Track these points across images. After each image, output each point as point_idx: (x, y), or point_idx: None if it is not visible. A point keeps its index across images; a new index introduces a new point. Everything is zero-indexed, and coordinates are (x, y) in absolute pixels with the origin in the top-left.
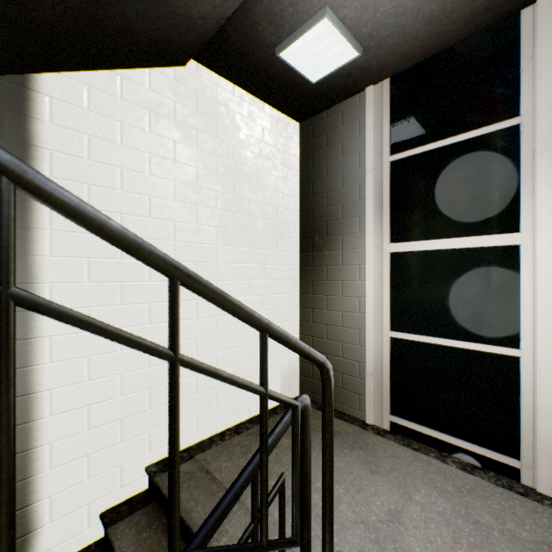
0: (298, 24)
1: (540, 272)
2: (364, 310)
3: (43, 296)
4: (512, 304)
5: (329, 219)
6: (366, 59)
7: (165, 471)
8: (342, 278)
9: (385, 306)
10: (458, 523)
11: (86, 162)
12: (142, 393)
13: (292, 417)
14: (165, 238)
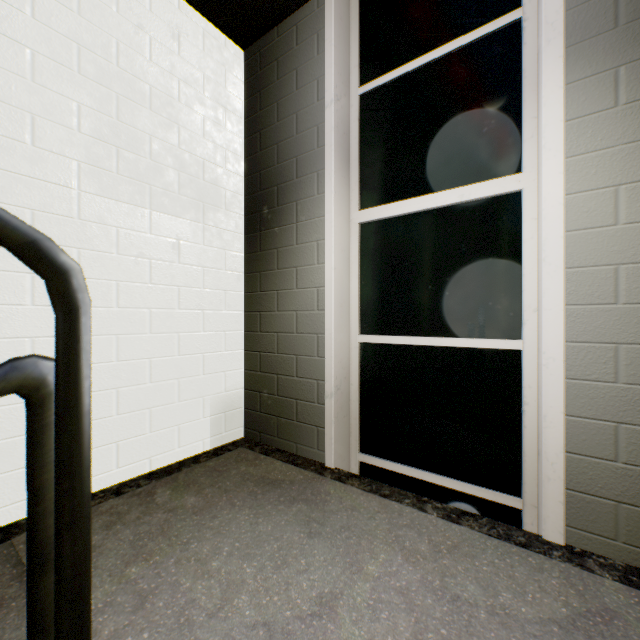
0: None
1: (547, 217)
2: (324, 306)
3: None
4: (513, 277)
5: (281, 181)
6: None
7: None
8: (297, 263)
9: (353, 300)
10: (427, 604)
11: None
12: None
13: None
14: None
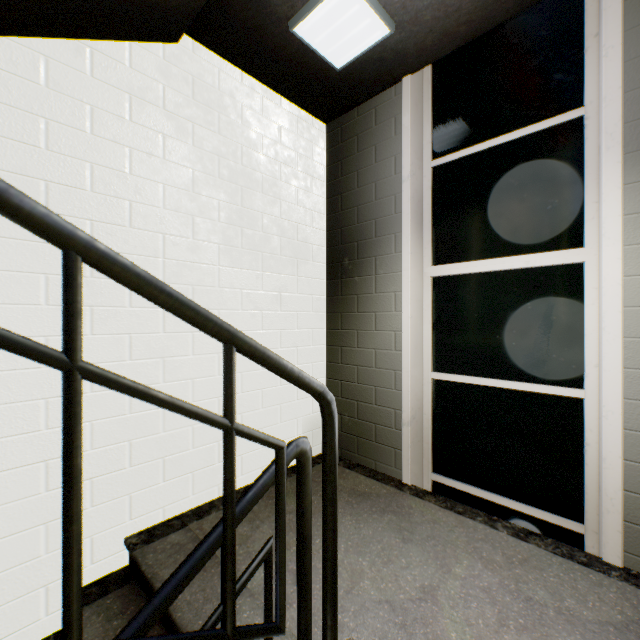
0: None
1: (607, 294)
2: (401, 347)
3: None
4: (575, 335)
5: (361, 238)
6: (401, 39)
7: (148, 543)
8: (376, 308)
9: (425, 342)
10: (506, 600)
11: (43, 153)
12: (120, 446)
13: (276, 462)
14: (151, 254)
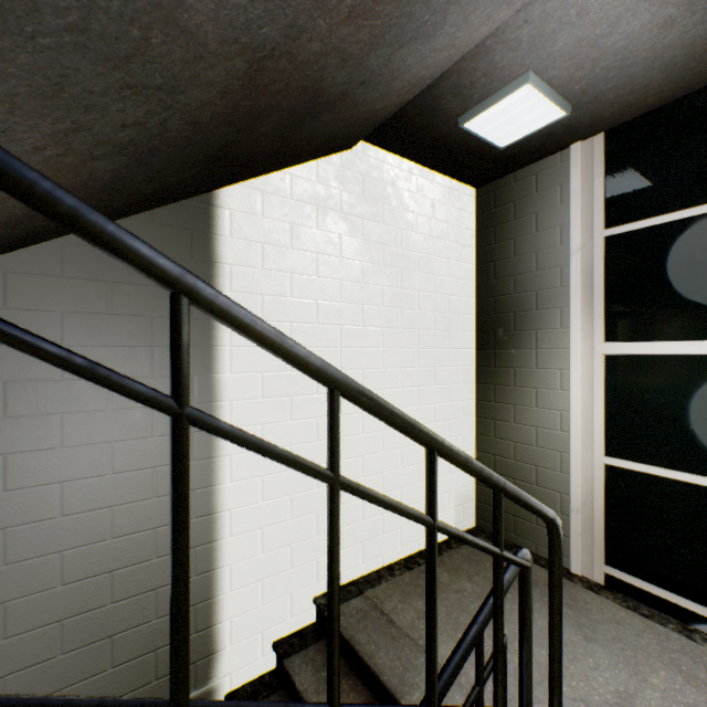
0: (491, 92)
1: None
2: (567, 428)
3: (224, 414)
4: None
5: (518, 309)
6: (575, 116)
7: None
8: (536, 384)
9: (597, 423)
10: None
11: (260, 272)
12: (310, 517)
13: (522, 578)
14: (331, 345)
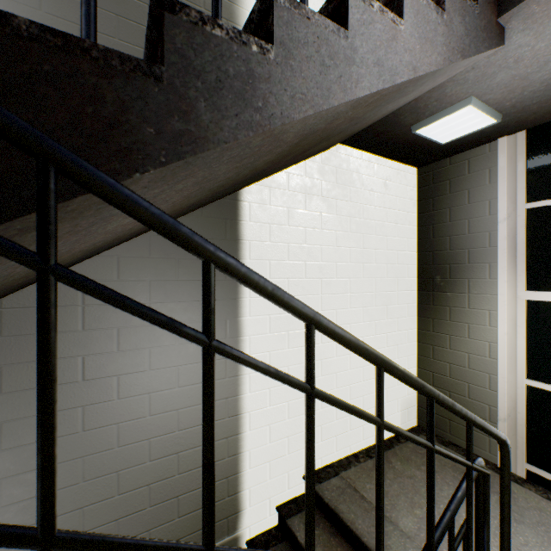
0: (439, 110)
1: None
2: (495, 356)
3: (245, 345)
4: None
5: (453, 262)
6: (504, 121)
7: (320, 482)
8: (468, 320)
9: (519, 353)
10: None
11: (268, 244)
12: (300, 417)
13: (483, 481)
14: (315, 293)
